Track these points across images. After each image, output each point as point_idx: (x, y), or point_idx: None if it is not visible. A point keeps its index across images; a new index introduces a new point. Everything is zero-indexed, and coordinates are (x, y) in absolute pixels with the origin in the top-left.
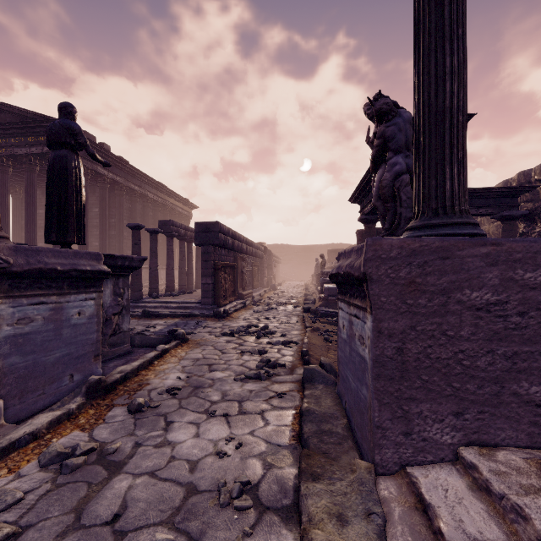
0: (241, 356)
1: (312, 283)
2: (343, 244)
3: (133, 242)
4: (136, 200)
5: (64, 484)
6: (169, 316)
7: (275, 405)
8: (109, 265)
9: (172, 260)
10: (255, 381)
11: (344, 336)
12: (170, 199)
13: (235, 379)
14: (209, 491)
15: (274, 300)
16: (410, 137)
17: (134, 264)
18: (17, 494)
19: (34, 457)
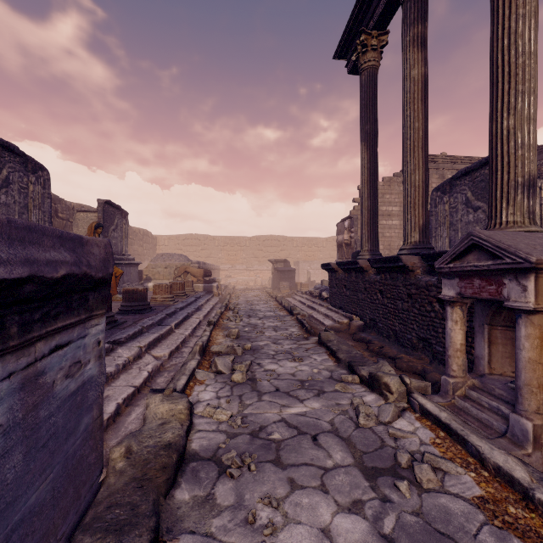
0: None
1: None
2: None
3: None
4: None
5: (382, 448)
6: None
7: None
8: None
9: None
10: None
11: None
12: None
13: None
14: (262, 463)
15: None
16: None
17: None
18: (393, 430)
19: (448, 456)
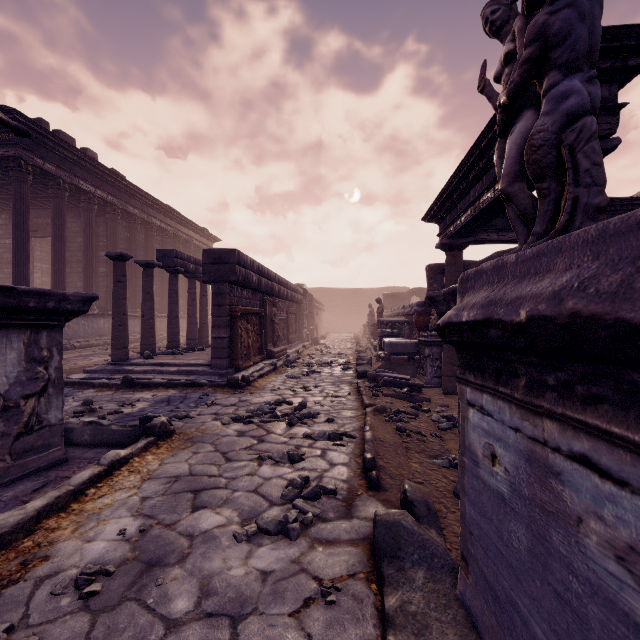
0: (258, 466)
1: (364, 336)
2: (401, 288)
3: (114, 278)
4: (136, 228)
5: None
6: (162, 386)
7: (318, 637)
8: (6, 308)
9: (176, 305)
10: (277, 540)
11: (496, 485)
12: (183, 229)
13: (236, 537)
14: None
15: (316, 359)
16: (599, 37)
17: (70, 306)
18: None
19: None
